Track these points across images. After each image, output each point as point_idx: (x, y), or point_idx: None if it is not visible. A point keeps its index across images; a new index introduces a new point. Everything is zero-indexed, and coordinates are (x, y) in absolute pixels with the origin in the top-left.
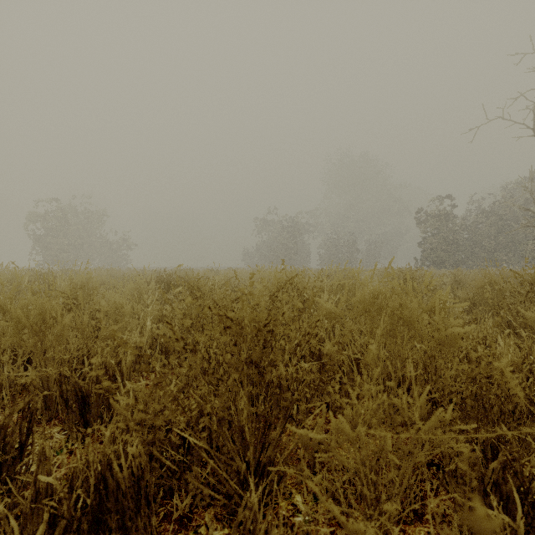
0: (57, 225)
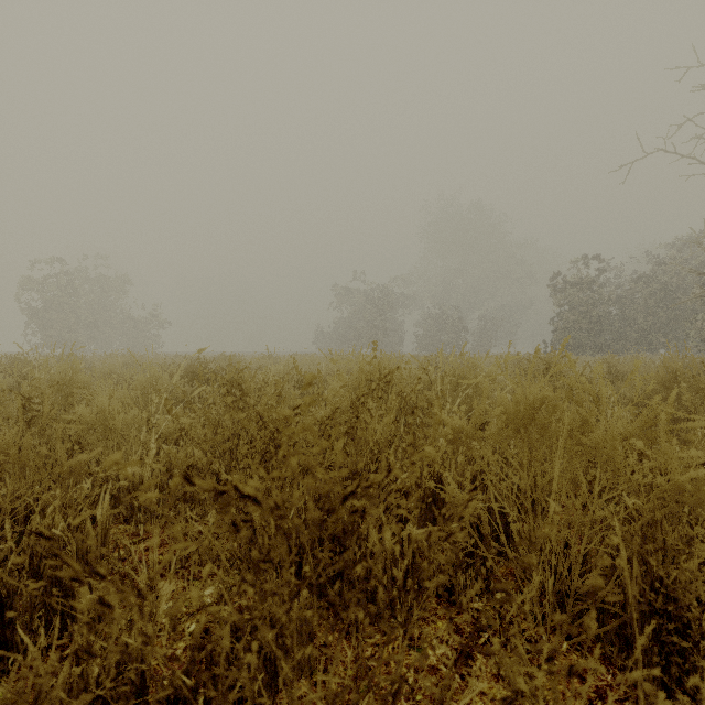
0: (60, 295)
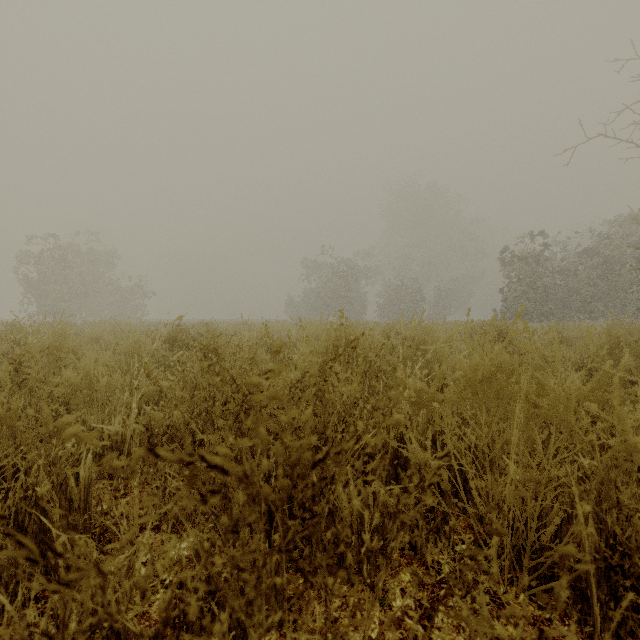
0: (54, 267)
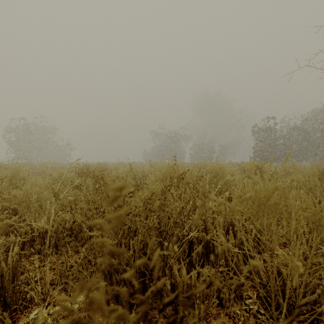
0: (24, 135)
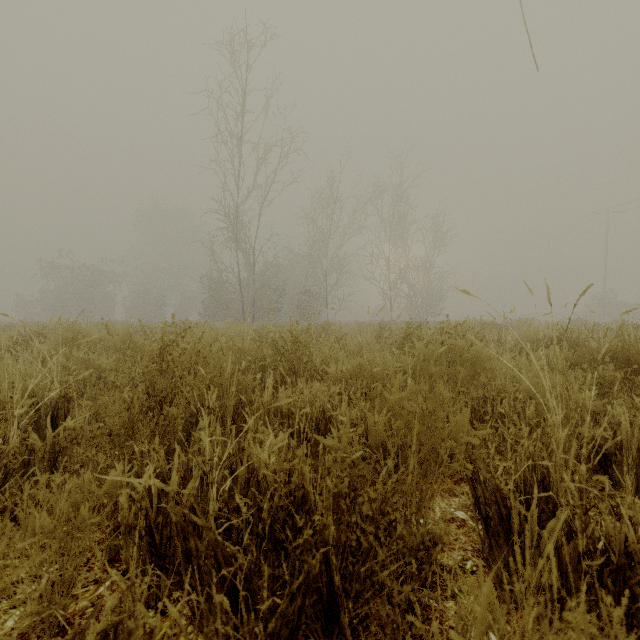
0: None
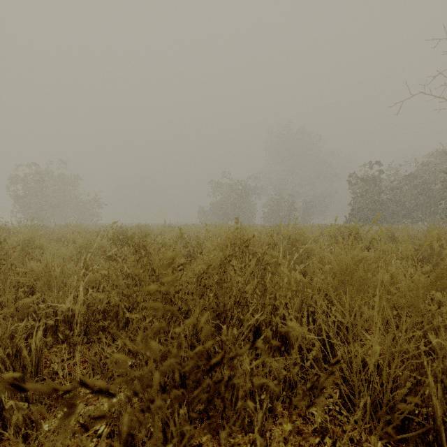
0: (35, 186)
